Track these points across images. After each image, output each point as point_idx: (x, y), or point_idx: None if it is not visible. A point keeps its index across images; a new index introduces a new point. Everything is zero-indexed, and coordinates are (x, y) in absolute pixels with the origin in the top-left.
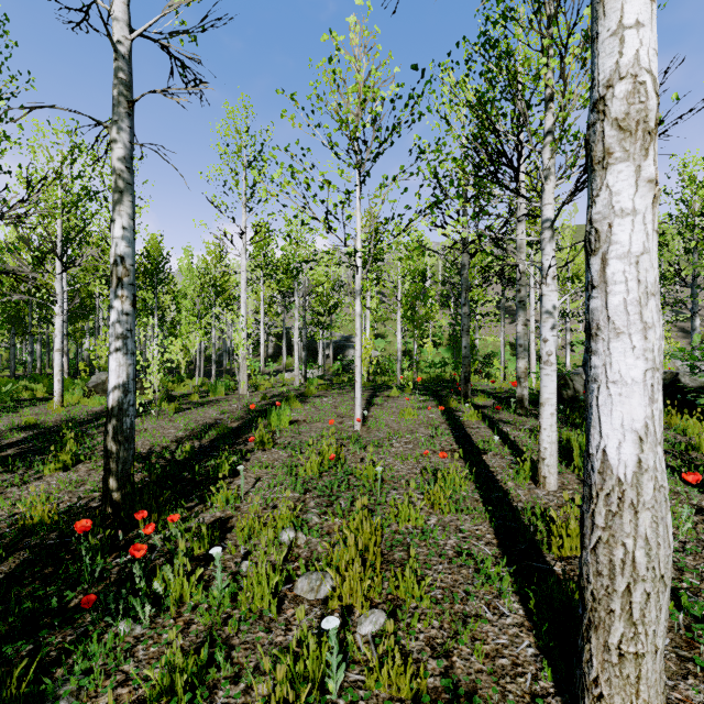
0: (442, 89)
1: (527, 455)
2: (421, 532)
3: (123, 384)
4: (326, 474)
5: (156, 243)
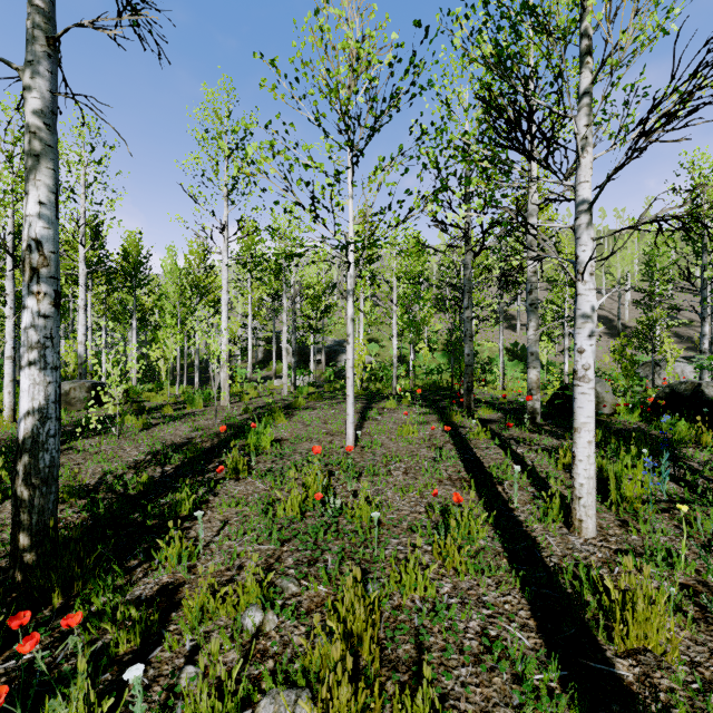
0: (453, 41)
1: (550, 486)
2: (433, 608)
3: (40, 408)
4: (309, 516)
5: (135, 241)
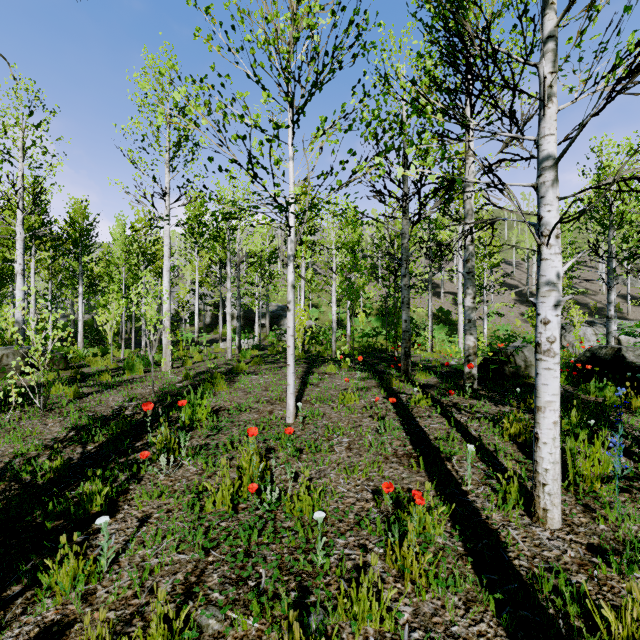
0: None
1: (500, 461)
2: None
3: None
4: (242, 512)
5: (81, 208)
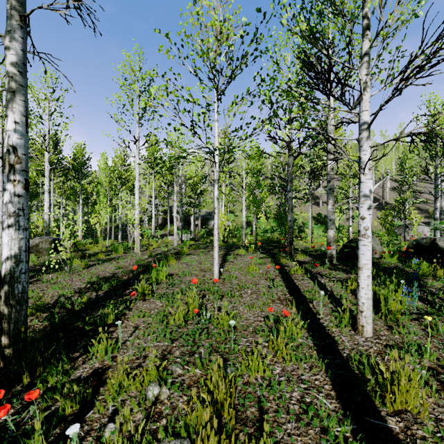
0: (281, 21)
1: (342, 304)
2: (269, 384)
3: (15, 255)
4: (190, 324)
5: (81, 149)
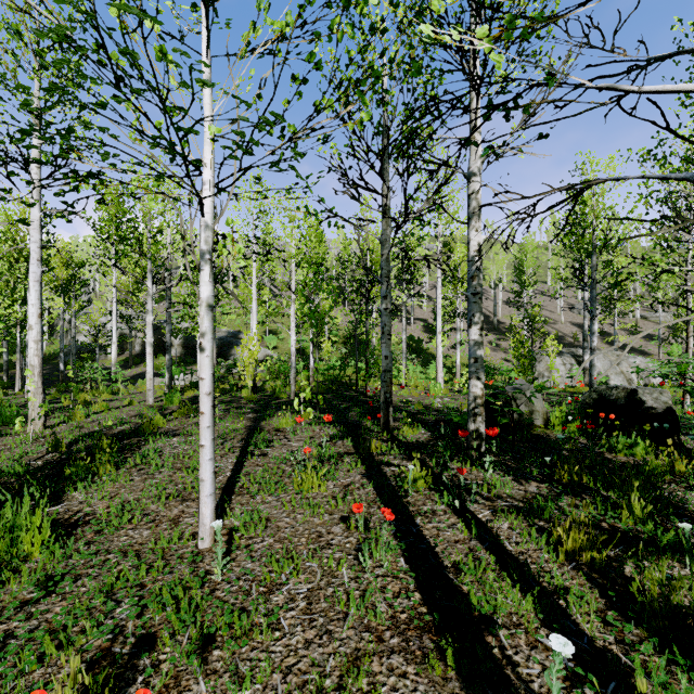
0: None
1: (575, 622)
2: None
3: None
4: None
5: None
